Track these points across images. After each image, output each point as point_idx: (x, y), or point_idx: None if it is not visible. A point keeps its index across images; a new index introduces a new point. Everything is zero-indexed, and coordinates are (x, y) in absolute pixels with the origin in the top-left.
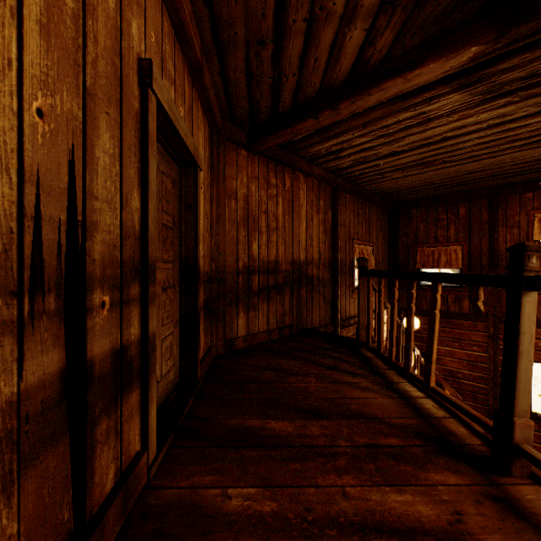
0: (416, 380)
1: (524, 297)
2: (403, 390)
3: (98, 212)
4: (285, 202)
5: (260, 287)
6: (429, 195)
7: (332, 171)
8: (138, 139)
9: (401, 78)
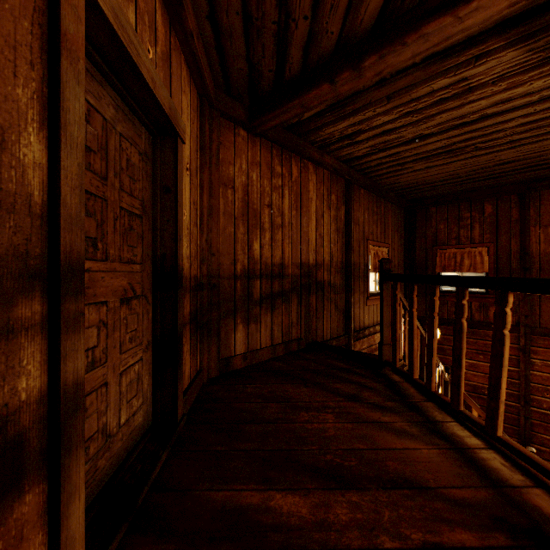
0: (472, 423)
1: None
2: (453, 434)
3: None
4: (292, 195)
5: (263, 295)
6: (451, 191)
7: (346, 160)
8: (40, 42)
9: (451, 15)
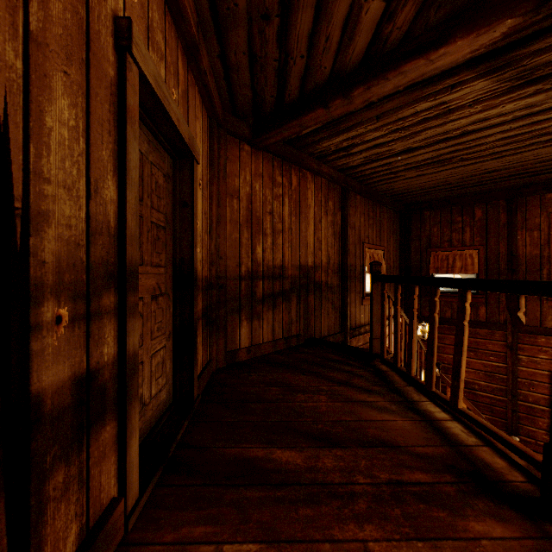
0: (440, 400)
1: None
2: (425, 410)
3: (50, 199)
4: (291, 202)
5: (265, 294)
6: (444, 196)
7: (342, 169)
8: (113, 115)
9: (424, 58)
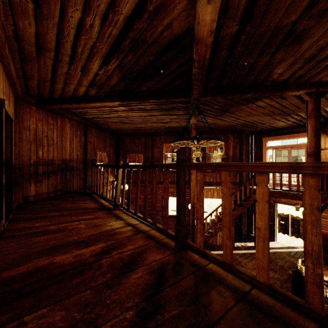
0: (104, 198)
1: (119, 170)
2: (101, 202)
3: None
4: (58, 132)
5: (44, 172)
6: (131, 132)
7: (84, 118)
8: None
9: (100, 103)
